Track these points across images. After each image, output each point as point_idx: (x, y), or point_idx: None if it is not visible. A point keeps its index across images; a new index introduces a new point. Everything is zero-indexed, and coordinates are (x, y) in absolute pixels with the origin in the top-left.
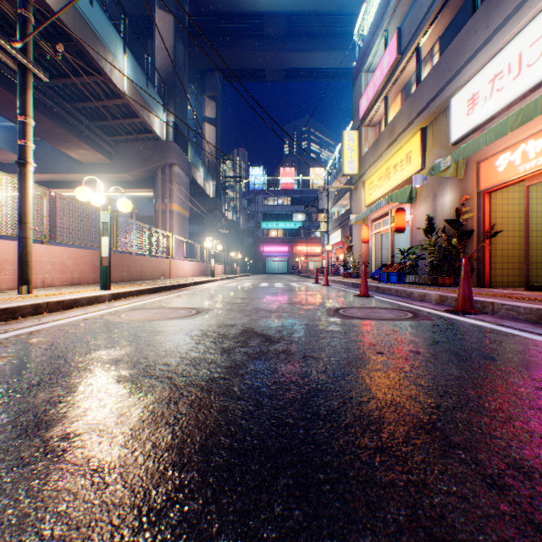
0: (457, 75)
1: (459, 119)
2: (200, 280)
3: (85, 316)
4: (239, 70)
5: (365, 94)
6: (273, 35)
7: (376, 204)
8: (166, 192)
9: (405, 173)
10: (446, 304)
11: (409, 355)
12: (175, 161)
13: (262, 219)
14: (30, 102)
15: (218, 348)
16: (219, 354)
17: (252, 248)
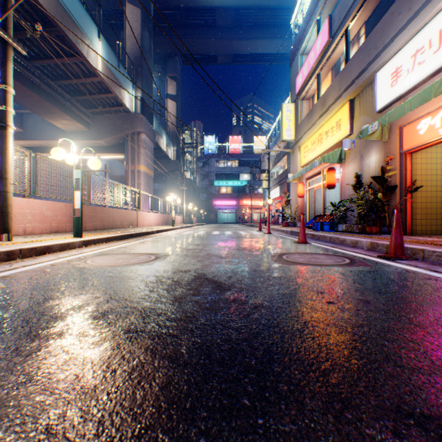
0: (382, 52)
1: (384, 90)
2: (162, 229)
3: (54, 261)
4: (195, 55)
5: (301, 72)
6: (223, 26)
7: (310, 164)
8: (134, 155)
9: (335, 138)
10: (377, 250)
11: (360, 305)
12: (142, 129)
13: (214, 178)
14: (10, 72)
15: (170, 296)
16: (170, 303)
17: (206, 202)
